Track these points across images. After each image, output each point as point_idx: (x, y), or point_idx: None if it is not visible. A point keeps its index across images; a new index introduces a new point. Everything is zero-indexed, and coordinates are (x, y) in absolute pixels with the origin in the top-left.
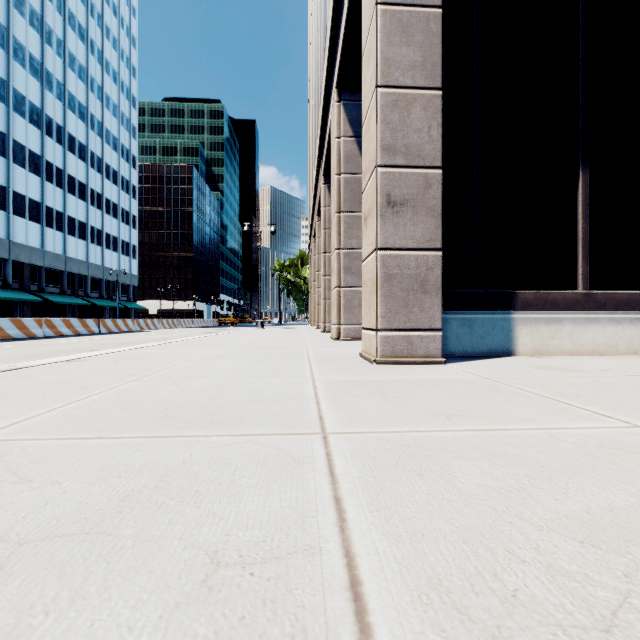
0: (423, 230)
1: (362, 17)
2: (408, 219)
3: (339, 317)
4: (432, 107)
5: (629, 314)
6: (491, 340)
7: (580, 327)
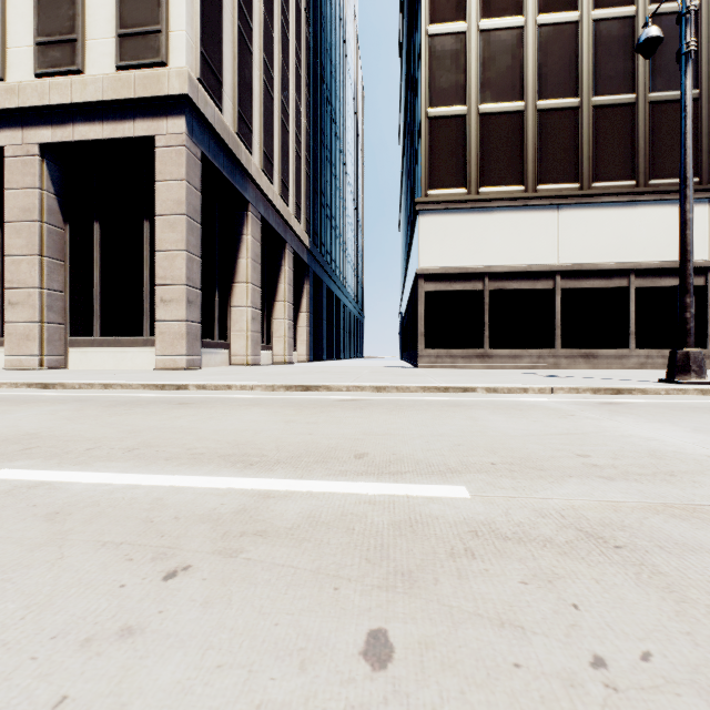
0: (197, 314)
1: (157, 193)
2: (193, 309)
3: (41, 349)
4: (199, 265)
5: (227, 350)
6: None
7: (217, 355)
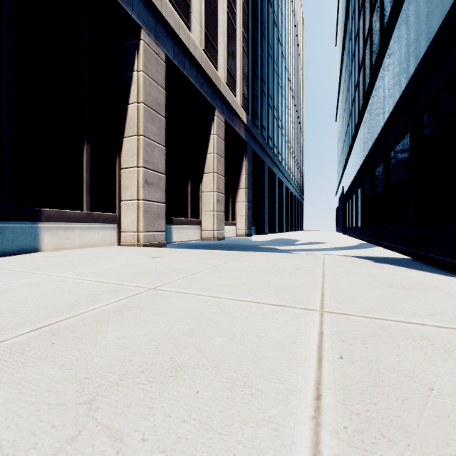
0: None
1: None
2: None
3: None
4: None
5: (111, 225)
6: (21, 242)
7: (85, 232)
